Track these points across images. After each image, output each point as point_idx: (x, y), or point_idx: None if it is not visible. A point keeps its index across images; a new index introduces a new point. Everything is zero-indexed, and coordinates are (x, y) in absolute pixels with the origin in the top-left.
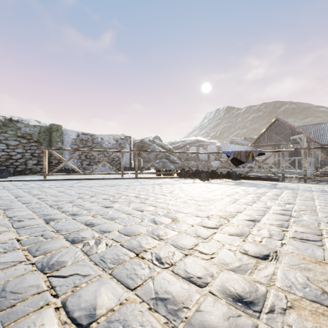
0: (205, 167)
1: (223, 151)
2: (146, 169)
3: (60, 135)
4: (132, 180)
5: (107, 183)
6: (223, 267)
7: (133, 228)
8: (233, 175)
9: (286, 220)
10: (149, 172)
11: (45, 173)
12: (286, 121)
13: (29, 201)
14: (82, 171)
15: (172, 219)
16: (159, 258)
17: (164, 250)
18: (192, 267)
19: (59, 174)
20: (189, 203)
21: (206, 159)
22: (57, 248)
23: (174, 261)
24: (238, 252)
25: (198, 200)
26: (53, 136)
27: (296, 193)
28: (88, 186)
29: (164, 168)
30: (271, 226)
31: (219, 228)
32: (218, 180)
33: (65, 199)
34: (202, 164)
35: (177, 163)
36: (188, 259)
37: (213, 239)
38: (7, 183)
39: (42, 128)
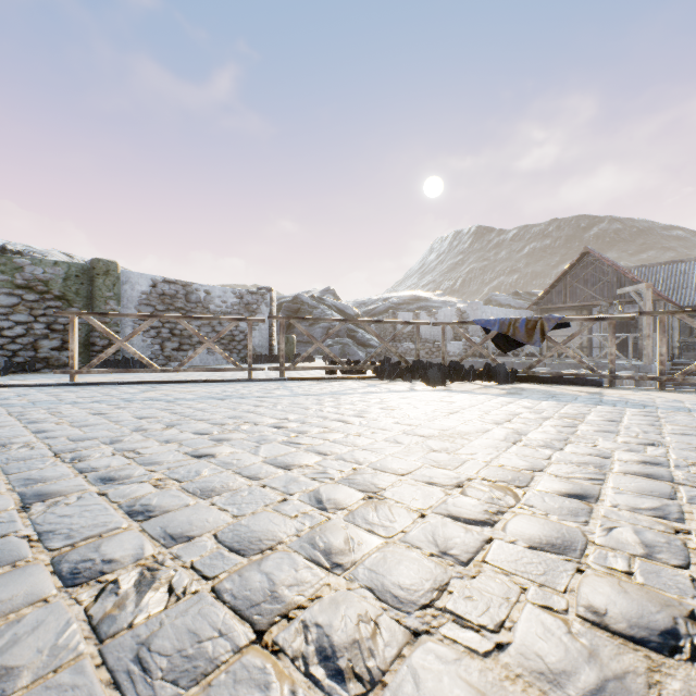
0: (432, 356)
1: (475, 320)
2: (305, 360)
3: (113, 284)
4: (273, 383)
5: (213, 391)
6: (545, 693)
7: (258, 526)
8: (501, 373)
9: (667, 495)
10: (312, 367)
11: (74, 370)
12: (605, 256)
13: (10, 439)
14: (164, 365)
15: (366, 493)
16: (328, 648)
17: (346, 612)
18: (441, 694)
19: (105, 371)
20: (408, 444)
21: (435, 337)
22: (11, 606)
23: (379, 666)
24: (576, 621)
25: (428, 434)
26: (98, 286)
27: (655, 416)
28: (167, 399)
29: (344, 358)
30: (638, 514)
31: (496, 524)
32: (466, 384)
33: (102, 434)
34: (427, 349)
35: (371, 346)
36: (425, 655)
37: (490, 563)
38: None
39: (73, 269)
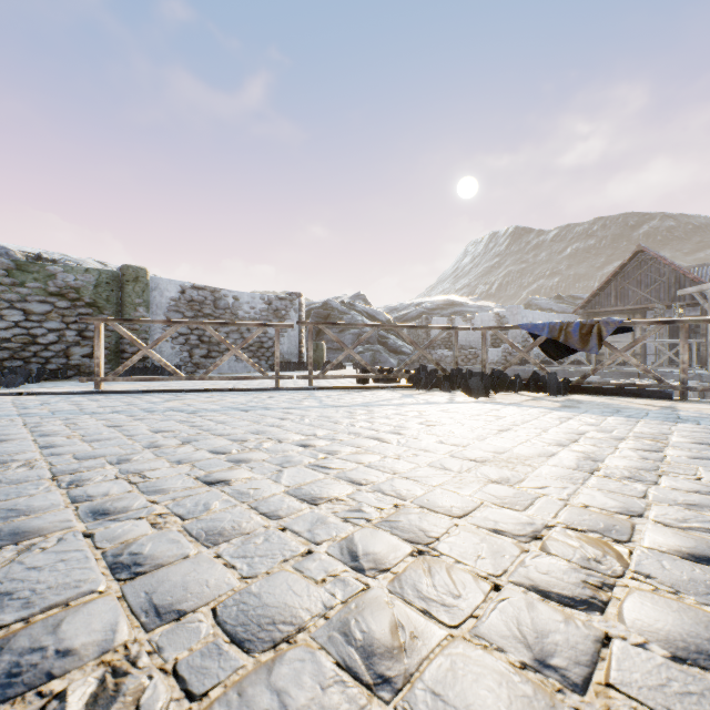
0: (468, 363)
1: (521, 325)
2: (334, 368)
3: (142, 291)
4: (301, 393)
5: (238, 401)
6: None
7: (273, 596)
8: (552, 383)
9: None
10: (342, 376)
11: (99, 377)
12: (661, 254)
13: (13, 455)
14: (192, 372)
15: (414, 546)
16: None
17: None
18: None
19: (130, 379)
20: (458, 472)
21: (472, 343)
22: None
23: None
24: None
25: (480, 458)
26: (127, 293)
27: None
28: (189, 409)
29: (375, 365)
30: None
31: (608, 609)
32: (512, 395)
33: (111, 451)
34: (462, 356)
35: (403, 353)
36: None
37: (620, 690)
38: (6, 401)
39: (104, 276)
